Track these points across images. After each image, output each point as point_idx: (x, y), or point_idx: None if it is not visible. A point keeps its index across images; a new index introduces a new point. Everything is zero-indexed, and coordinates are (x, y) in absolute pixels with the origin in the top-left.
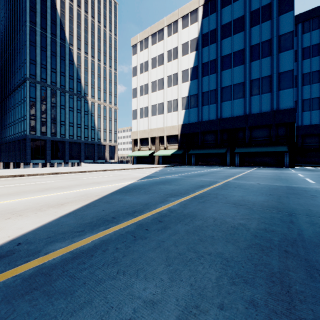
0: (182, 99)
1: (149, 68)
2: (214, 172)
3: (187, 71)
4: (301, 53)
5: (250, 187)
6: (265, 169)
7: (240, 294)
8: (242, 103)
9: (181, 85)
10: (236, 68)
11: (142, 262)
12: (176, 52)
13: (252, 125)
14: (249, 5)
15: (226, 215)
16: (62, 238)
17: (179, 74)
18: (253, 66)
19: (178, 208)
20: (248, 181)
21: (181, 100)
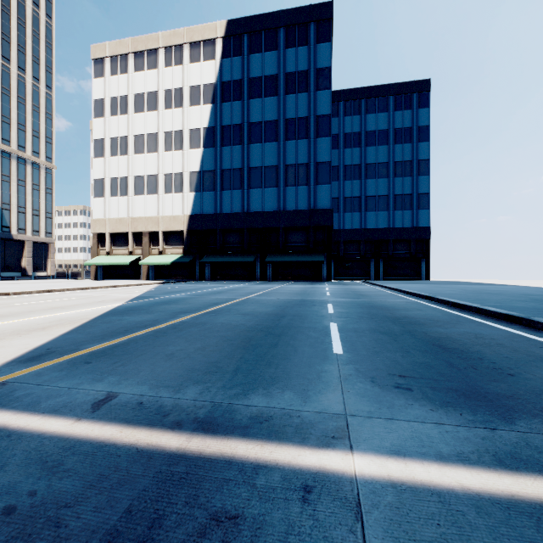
0: (190, 174)
1: (130, 110)
2: (236, 289)
3: (198, 132)
4: (343, 140)
5: (267, 302)
6: (299, 283)
7: (227, 343)
8: (276, 194)
9: (188, 152)
10: (268, 145)
11: (169, 343)
12: (180, 97)
13: (287, 225)
14: (284, 64)
15: (233, 321)
16: (89, 343)
17: (186, 133)
18: (288, 147)
19: (191, 320)
20: (270, 296)
21: (189, 176)
